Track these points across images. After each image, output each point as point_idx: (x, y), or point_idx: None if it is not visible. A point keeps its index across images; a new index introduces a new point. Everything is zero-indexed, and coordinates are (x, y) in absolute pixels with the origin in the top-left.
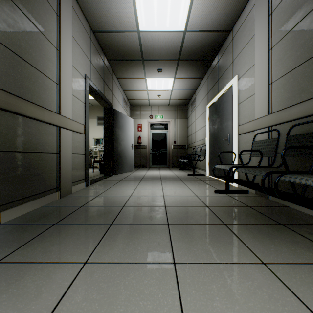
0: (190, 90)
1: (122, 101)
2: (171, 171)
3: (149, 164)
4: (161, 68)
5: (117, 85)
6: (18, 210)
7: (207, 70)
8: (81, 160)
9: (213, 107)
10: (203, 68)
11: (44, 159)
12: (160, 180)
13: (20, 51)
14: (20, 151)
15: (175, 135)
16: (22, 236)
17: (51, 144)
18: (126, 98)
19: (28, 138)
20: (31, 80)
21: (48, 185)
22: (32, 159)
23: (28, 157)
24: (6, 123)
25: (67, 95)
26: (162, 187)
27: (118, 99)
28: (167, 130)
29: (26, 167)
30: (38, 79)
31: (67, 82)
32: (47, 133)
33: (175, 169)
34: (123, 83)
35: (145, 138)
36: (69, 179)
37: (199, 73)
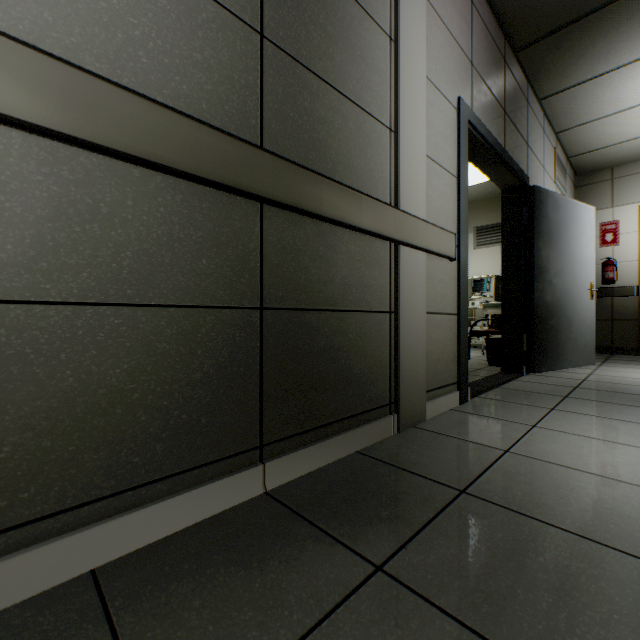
0: None
1: (550, 165)
2: None
3: None
4: None
5: (538, 121)
6: (303, 459)
7: None
8: (447, 330)
9: None
10: None
11: (360, 329)
12: None
13: (308, 54)
14: (308, 309)
15: None
16: (281, 596)
17: (376, 289)
18: (563, 156)
19: (325, 274)
20: (330, 126)
21: (370, 395)
22: (334, 328)
23: (324, 323)
24: (277, 238)
25: (414, 156)
26: None
27: (540, 159)
28: None
29: (321, 347)
30: (348, 122)
31: (413, 123)
32: (366, 260)
33: None
34: (559, 110)
35: (634, 262)
36: (418, 383)
37: None
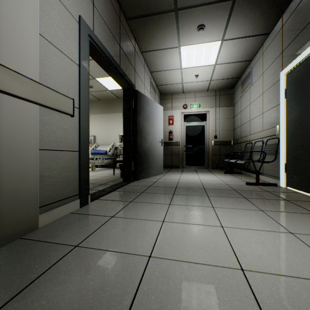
0: (242, 61)
1: (148, 85)
2: (215, 175)
3: (182, 164)
4: (204, 22)
5: (142, 62)
6: None
7: (281, 14)
8: (69, 161)
9: (303, 67)
10: (275, 10)
11: None
12: (206, 194)
13: None
14: None
15: (216, 128)
16: None
17: None
18: (155, 84)
19: None
20: None
21: None
22: None
23: None
24: None
25: (22, 28)
26: (219, 219)
27: (143, 80)
28: (206, 122)
29: None
30: None
31: (20, 1)
32: None
33: (219, 173)
34: (150, 61)
35: (178, 132)
36: (28, 202)
37: (265, 24)
